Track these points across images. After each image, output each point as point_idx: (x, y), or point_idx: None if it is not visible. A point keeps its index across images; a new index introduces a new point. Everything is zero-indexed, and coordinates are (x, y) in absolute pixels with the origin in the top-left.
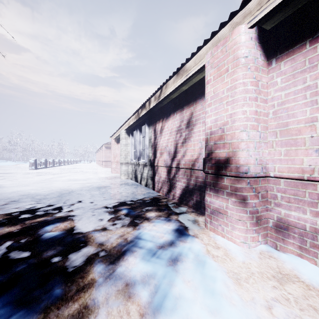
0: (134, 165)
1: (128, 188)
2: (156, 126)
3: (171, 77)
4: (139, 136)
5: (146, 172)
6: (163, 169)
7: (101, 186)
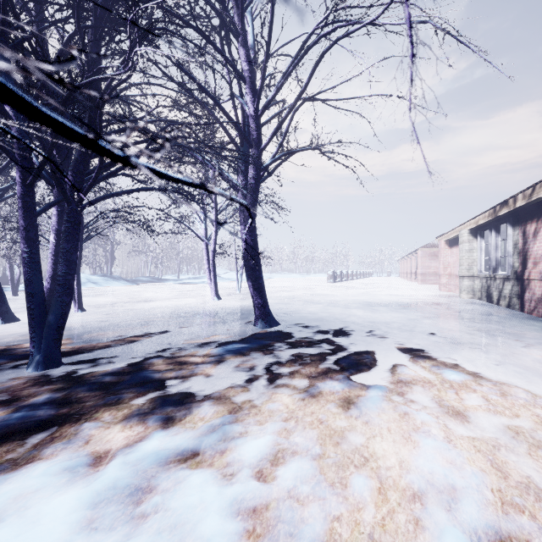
0: (486, 279)
1: (478, 307)
2: (526, 228)
3: None
4: (496, 239)
5: (509, 288)
6: (537, 284)
7: (438, 303)
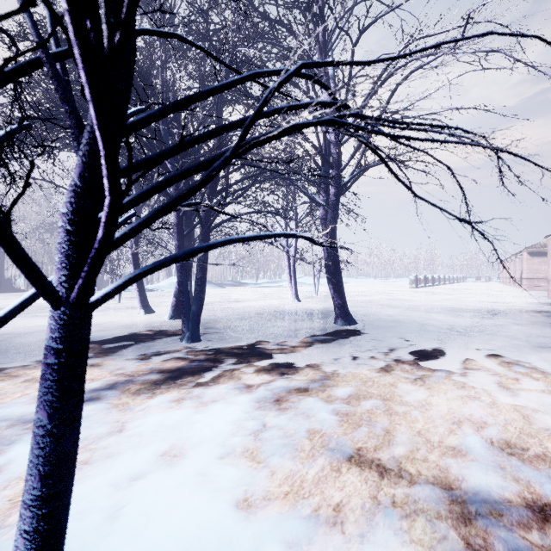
0: None
1: None
2: None
3: None
4: None
5: None
6: None
7: (539, 311)
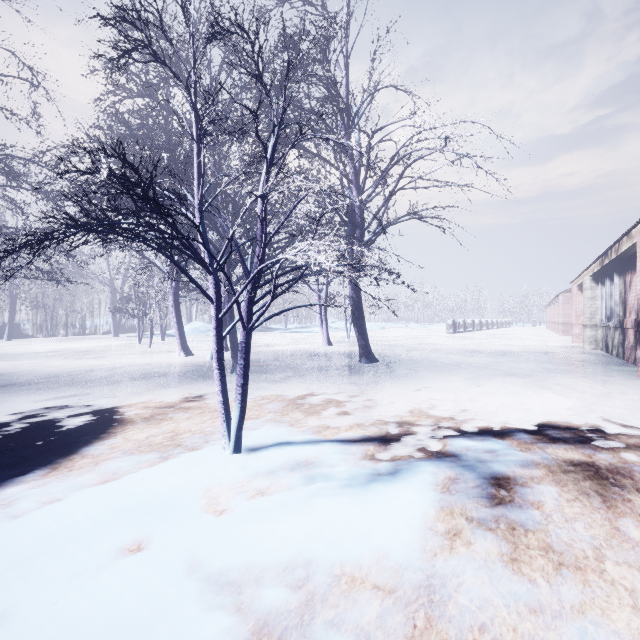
0: (605, 329)
1: (586, 356)
2: (625, 278)
3: (624, 236)
4: (610, 287)
5: (617, 337)
6: (631, 332)
7: (548, 352)
